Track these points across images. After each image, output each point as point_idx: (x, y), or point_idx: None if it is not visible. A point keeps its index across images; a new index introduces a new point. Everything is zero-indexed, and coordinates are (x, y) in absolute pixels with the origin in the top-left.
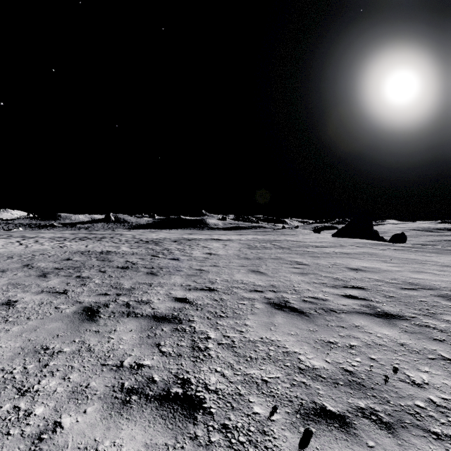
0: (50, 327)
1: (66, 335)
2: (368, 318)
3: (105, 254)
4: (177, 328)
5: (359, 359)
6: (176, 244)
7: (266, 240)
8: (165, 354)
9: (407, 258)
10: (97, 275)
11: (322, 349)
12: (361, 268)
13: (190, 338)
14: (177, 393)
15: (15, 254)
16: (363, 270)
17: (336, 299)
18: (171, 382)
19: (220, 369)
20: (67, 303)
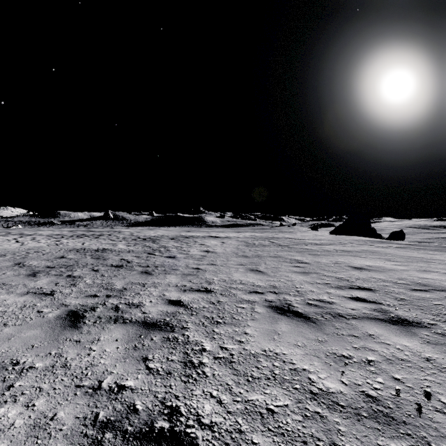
0: (26, 335)
1: (42, 346)
2: (382, 325)
3: (100, 252)
4: (168, 337)
5: (380, 379)
6: (173, 241)
7: (264, 238)
8: (152, 372)
9: (411, 256)
10: (89, 274)
11: (335, 366)
12: (364, 267)
13: (182, 350)
14: (163, 429)
15: (9, 252)
16: (368, 269)
17: (343, 302)
18: (156, 412)
19: (217, 393)
20: (51, 306)
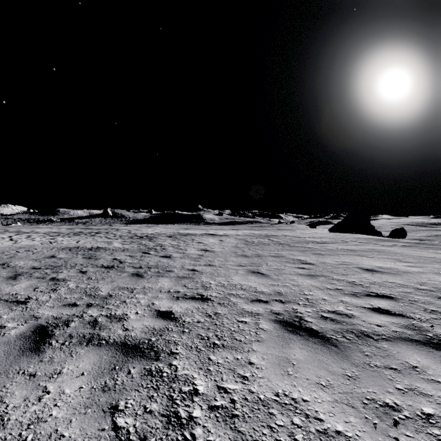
0: None
1: None
2: (422, 350)
3: (93, 251)
4: (150, 368)
5: None
6: (171, 239)
7: (263, 235)
8: (119, 436)
9: (422, 256)
10: (75, 276)
11: (382, 426)
12: (375, 269)
13: (167, 393)
14: None
15: None
16: (380, 272)
17: (364, 315)
18: None
19: None
20: (19, 319)
